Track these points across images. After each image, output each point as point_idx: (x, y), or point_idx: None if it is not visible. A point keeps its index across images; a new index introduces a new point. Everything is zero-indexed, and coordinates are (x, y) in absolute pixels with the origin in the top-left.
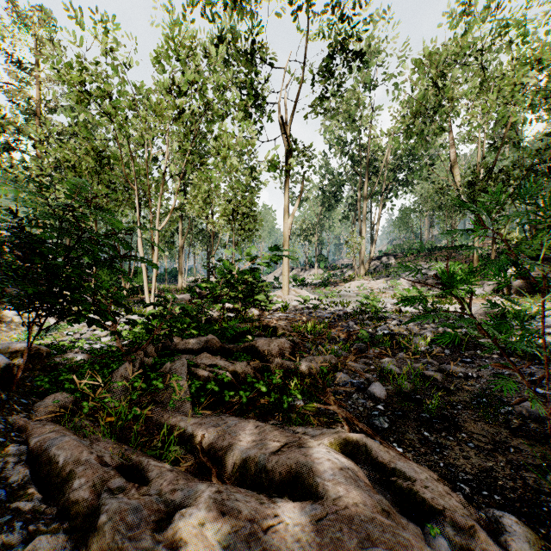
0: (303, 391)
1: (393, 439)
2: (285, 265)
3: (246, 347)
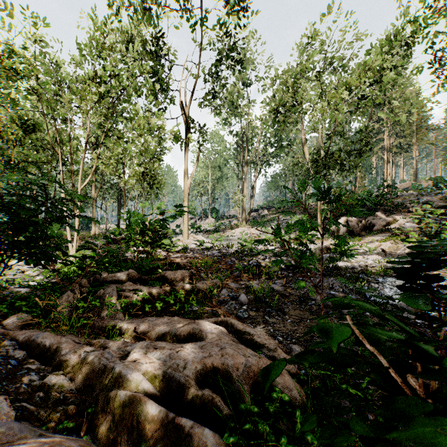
0: (198, 301)
1: (249, 322)
2: (185, 216)
3: (158, 277)
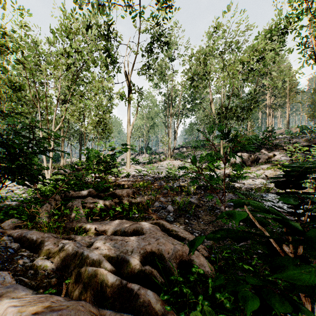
0: (138, 210)
1: (174, 224)
2: (128, 152)
3: (110, 194)
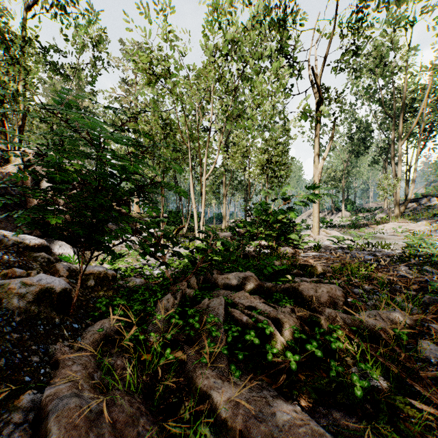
0: (376, 365)
1: None
2: (315, 207)
3: (287, 288)
